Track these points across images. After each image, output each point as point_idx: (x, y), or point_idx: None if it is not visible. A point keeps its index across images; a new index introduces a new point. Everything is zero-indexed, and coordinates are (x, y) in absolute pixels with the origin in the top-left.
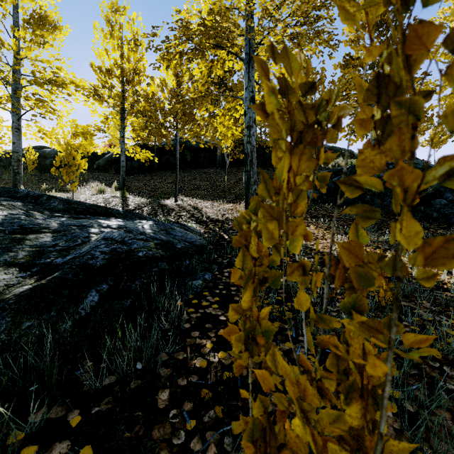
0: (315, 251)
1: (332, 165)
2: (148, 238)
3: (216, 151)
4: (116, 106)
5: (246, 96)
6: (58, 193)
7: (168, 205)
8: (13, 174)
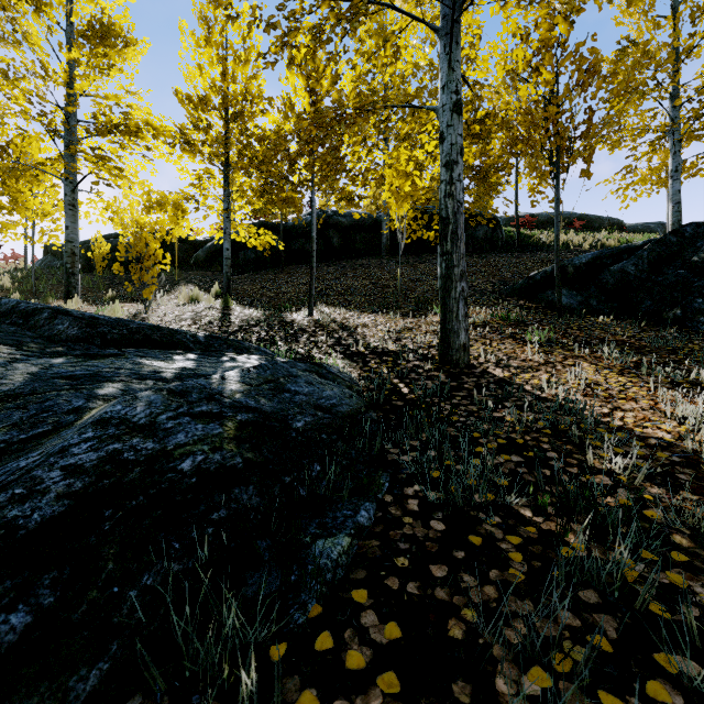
0: (623, 434)
1: (589, 245)
2: (225, 409)
3: (381, 229)
4: (214, 156)
5: (444, 103)
6: (128, 304)
7: (296, 322)
8: (65, 275)
